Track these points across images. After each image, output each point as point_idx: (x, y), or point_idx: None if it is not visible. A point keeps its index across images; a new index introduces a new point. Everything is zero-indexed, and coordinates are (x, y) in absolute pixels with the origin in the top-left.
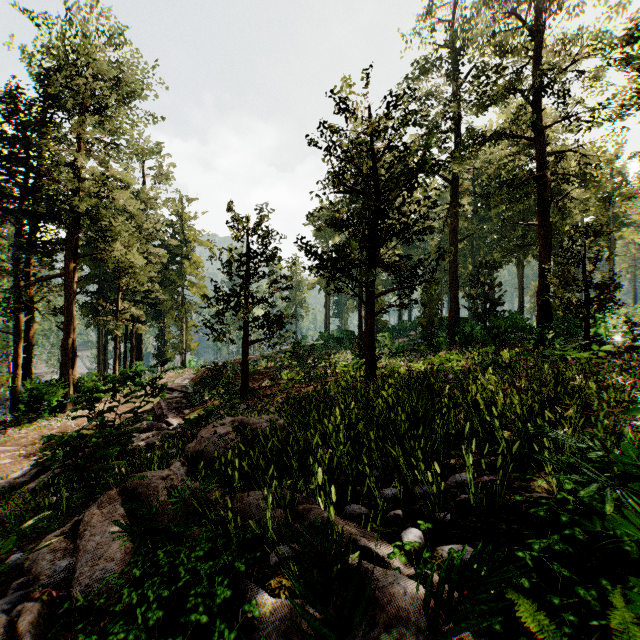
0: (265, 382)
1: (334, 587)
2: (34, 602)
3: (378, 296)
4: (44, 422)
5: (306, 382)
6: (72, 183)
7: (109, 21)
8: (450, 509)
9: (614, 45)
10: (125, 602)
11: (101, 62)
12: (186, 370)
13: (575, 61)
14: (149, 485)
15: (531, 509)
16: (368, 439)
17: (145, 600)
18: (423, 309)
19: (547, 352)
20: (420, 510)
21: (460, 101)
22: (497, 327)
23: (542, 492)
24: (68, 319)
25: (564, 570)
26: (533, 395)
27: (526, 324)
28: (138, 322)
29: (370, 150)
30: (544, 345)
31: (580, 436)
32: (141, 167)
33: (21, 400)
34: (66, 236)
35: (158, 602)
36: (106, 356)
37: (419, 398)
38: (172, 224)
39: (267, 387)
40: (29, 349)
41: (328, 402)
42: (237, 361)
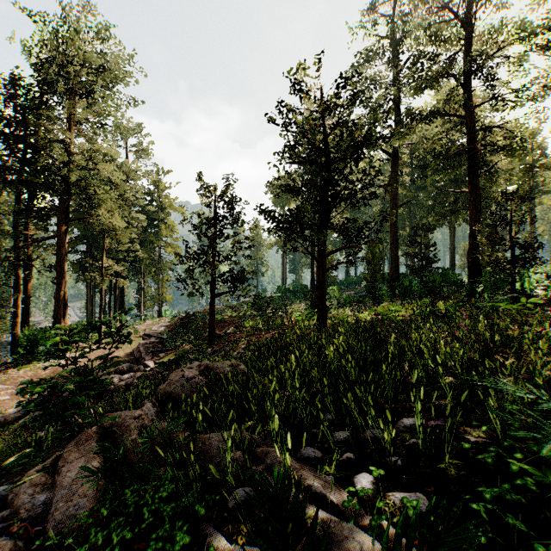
0: (230, 329)
1: (290, 539)
2: (8, 539)
3: (329, 254)
4: (39, 363)
5: (265, 329)
6: (63, 157)
7: (95, 17)
8: (401, 455)
9: (536, 33)
10: (92, 541)
11: (88, 52)
12: (162, 318)
13: (501, 48)
14: (123, 424)
15: (478, 455)
16: (321, 384)
17: (111, 539)
18: (367, 266)
19: (480, 304)
20: (371, 454)
21: (400, 84)
22: (432, 281)
23: (487, 437)
24: (60, 274)
25: (518, 522)
26: (472, 343)
27: (457, 279)
28: (121, 277)
29: (322, 125)
30: (474, 297)
31: (522, 384)
32: (124, 144)
33: (20, 344)
34: (58, 203)
35: (123, 542)
36: (94, 306)
37: (367, 346)
38: (150, 193)
39: (231, 334)
40: (27, 300)
41: (284, 348)
42: (206, 311)
